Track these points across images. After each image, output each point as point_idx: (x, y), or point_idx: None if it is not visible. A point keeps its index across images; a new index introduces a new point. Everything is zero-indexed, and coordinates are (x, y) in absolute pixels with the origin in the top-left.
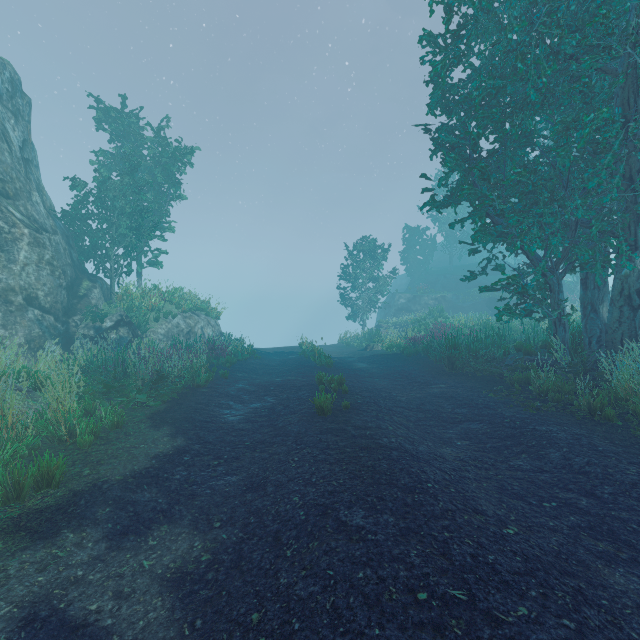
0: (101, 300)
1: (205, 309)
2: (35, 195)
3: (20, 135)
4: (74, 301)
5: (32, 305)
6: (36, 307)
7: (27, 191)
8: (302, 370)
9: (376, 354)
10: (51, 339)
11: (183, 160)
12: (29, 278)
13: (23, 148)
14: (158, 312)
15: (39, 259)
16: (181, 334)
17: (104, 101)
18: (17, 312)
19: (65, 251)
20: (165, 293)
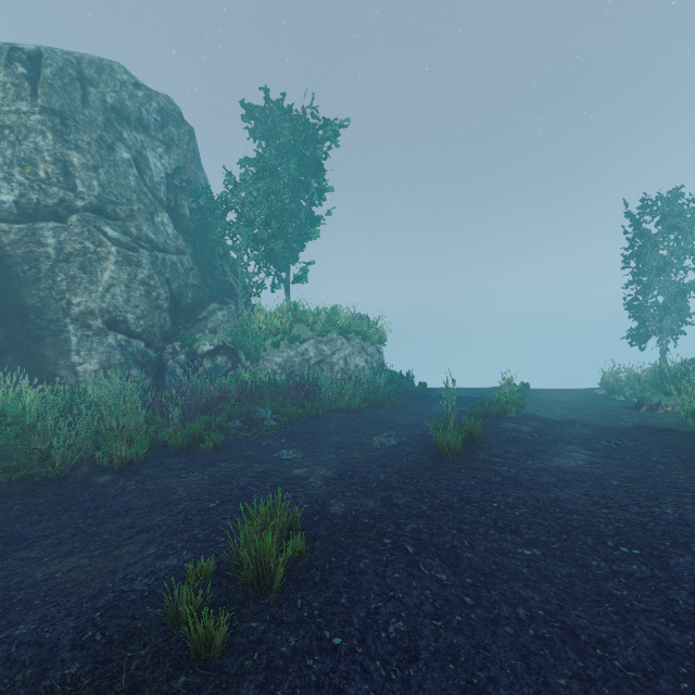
0: (229, 323)
1: (361, 332)
2: (162, 216)
3: (172, 163)
4: (188, 325)
5: (116, 329)
6: (121, 331)
7: (149, 212)
8: (391, 451)
9: (648, 426)
10: (136, 367)
11: (319, 138)
12: (116, 300)
13: (175, 176)
14: (283, 336)
15: (130, 279)
16: (308, 364)
17: (249, 103)
18: (95, 337)
19: (190, 271)
20: (302, 312)
